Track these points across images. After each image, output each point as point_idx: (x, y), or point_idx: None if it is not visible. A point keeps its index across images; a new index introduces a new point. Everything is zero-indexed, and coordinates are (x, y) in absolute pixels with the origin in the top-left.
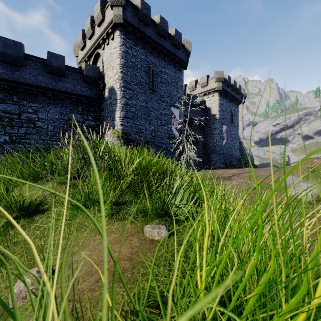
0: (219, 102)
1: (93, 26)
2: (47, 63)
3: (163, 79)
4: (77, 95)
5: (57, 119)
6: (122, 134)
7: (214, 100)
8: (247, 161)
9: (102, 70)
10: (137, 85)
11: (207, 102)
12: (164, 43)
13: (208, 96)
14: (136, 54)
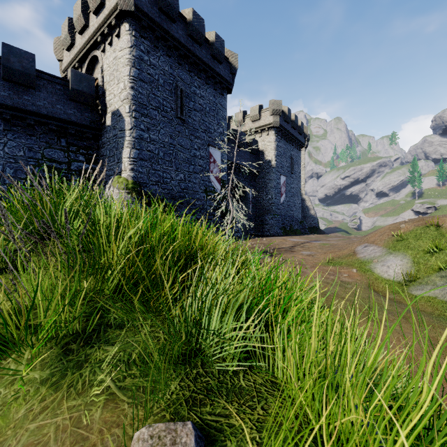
0: (276, 144)
1: (86, 13)
2: (3, 63)
3: (197, 105)
4: (58, 120)
5: (22, 156)
6: (133, 184)
7: (270, 140)
8: (310, 225)
9: (100, 84)
10: (157, 109)
11: (260, 143)
12: (199, 52)
13: (261, 135)
14: (156, 64)
